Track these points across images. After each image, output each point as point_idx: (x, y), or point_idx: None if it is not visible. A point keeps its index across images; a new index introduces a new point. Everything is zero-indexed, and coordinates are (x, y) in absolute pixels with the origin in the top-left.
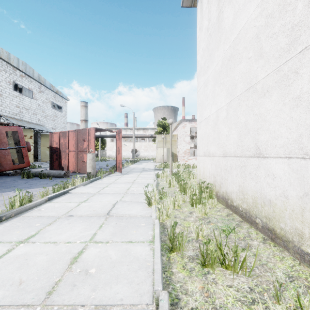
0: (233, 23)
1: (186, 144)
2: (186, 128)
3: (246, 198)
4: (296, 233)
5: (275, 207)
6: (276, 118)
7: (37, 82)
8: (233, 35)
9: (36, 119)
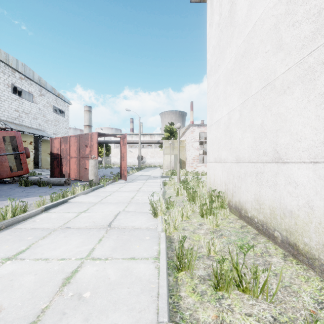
0: (247, 15)
1: (195, 150)
2: (194, 133)
3: (262, 208)
4: (323, 249)
5: (298, 219)
6: (299, 117)
7: (37, 84)
8: (248, 28)
9: (36, 124)
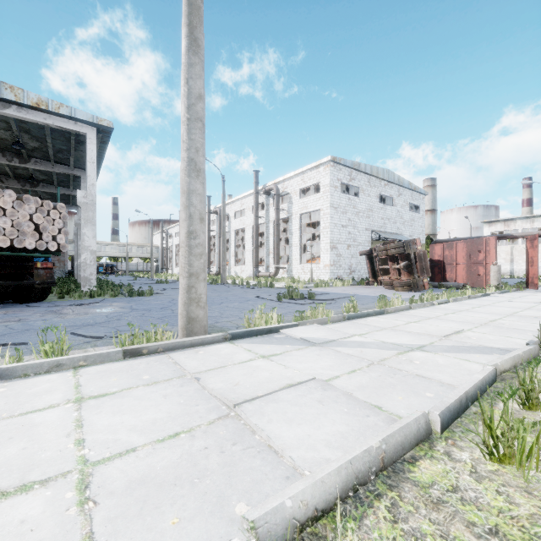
0: None
1: None
2: None
3: None
4: None
5: None
6: None
7: (396, 185)
8: None
9: (395, 229)
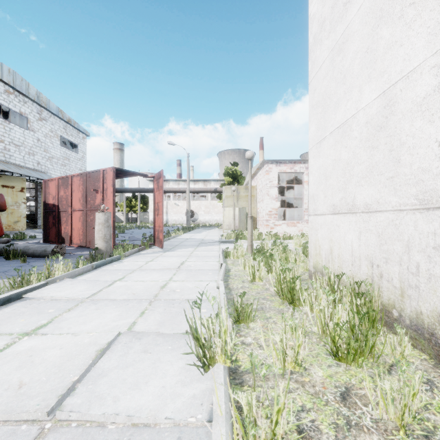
0: None
1: (272, 200)
2: (271, 174)
3: None
4: None
5: None
6: None
7: (34, 103)
8: None
9: (33, 162)
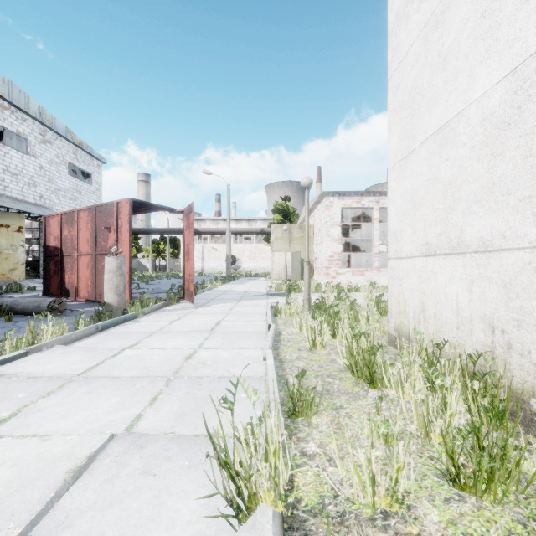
0: None
1: (333, 243)
2: (332, 209)
3: None
4: None
5: None
6: None
7: (36, 121)
8: None
9: (34, 196)
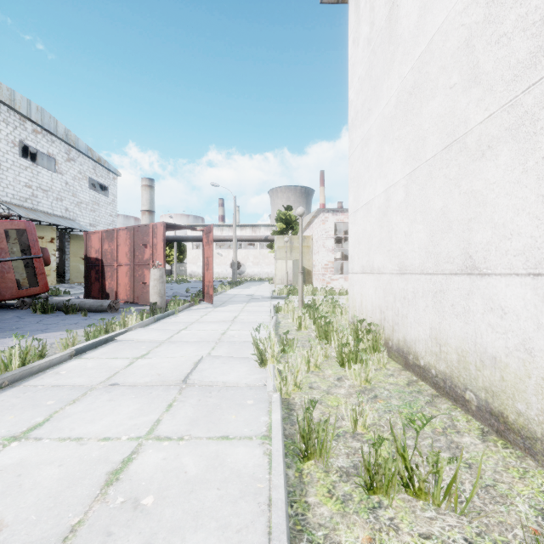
0: (418, 25)
1: (328, 253)
2: (327, 223)
3: (445, 352)
4: None
5: (506, 370)
6: (508, 198)
7: (63, 142)
8: (419, 47)
9: (61, 209)
